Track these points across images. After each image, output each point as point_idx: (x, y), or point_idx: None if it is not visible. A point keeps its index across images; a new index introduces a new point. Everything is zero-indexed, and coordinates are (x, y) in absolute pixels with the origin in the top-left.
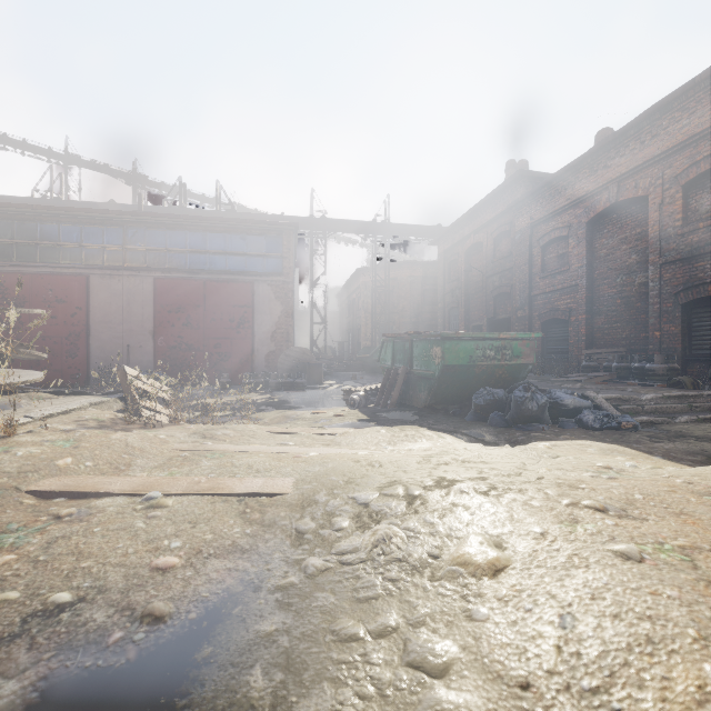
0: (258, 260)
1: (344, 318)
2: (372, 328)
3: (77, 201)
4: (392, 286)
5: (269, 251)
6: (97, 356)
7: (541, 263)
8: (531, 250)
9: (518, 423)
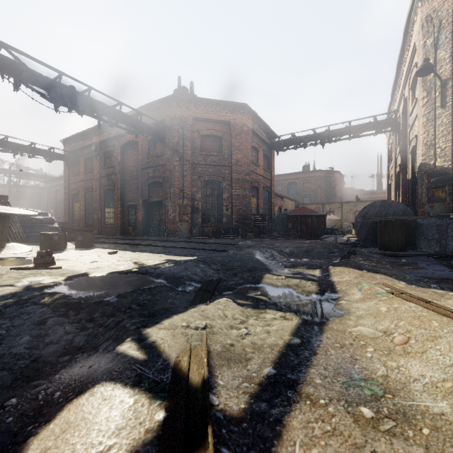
0: None
1: None
2: None
3: None
4: (21, 195)
5: None
6: None
7: None
8: None
9: None
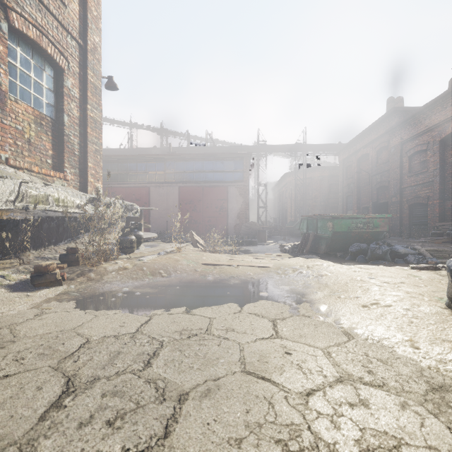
0: (230, 174)
1: (277, 203)
2: (295, 209)
3: (139, 148)
4: (308, 182)
5: (236, 169)
6: (153, 226)
7: (408, 167)
8: (401, 159)
9: (371, 260)
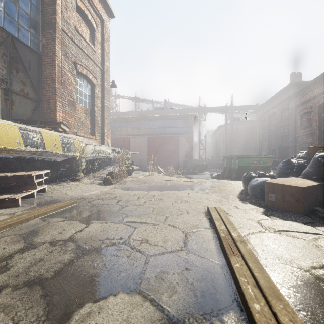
0: (180, 128)
1: (214, 146)
2: (225, 150)
3: (122, 112)
4: (235, 132)
5: (184, 125)
6: None
7: (300, 123)
8: (295, 117)
9: None
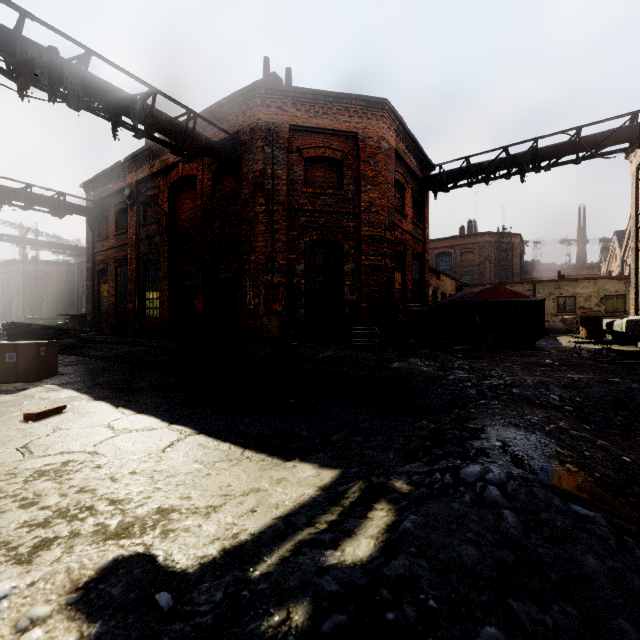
0: None
1: None
2: (23, 304)
3: None
4: (42, 275)
5: None
6: None
7: None
8: None
9: None
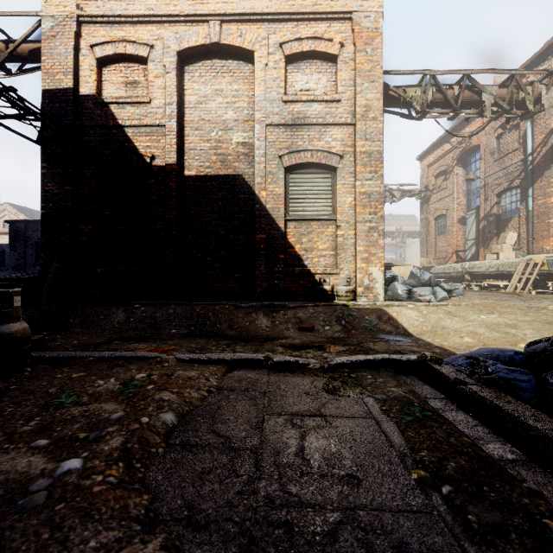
0: None
1: None
2: None
3: None
4: None
5: None
6: None
7: None
8: None
9: None
